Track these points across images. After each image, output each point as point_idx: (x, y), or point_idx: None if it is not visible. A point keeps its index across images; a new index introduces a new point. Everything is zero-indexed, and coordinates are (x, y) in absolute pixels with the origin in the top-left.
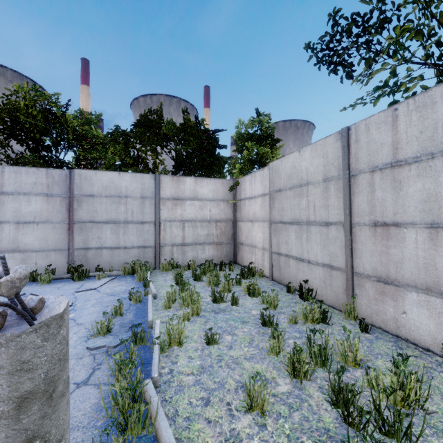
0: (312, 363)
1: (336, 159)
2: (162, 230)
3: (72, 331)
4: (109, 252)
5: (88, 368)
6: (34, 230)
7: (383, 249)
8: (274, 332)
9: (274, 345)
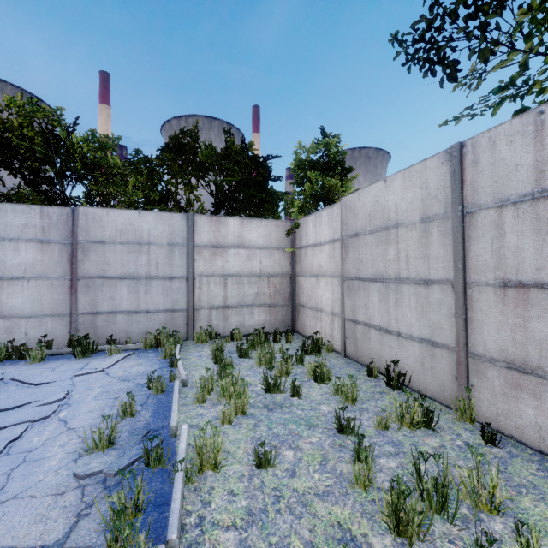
0: (422, 505)
1: (441, 190)
2: (197, 287)
3: (58, 441)
4: (126, 318)
5: (69, 514)
6: (24, 288)
7: (517, 321)
8: (360, 452)
9: (360, 472)
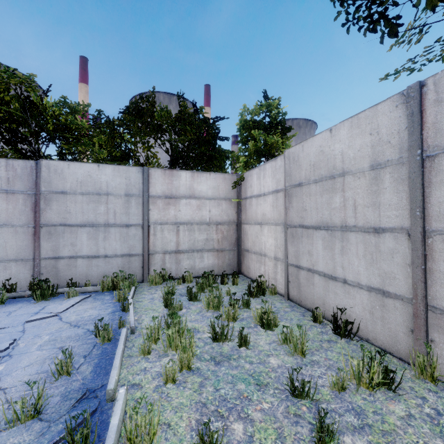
0: None
1: (395, 134)
2: (151, 234)
3: None
4: (86, 262)
5: None
6: None
7: None
8: (328, 443)
9: None
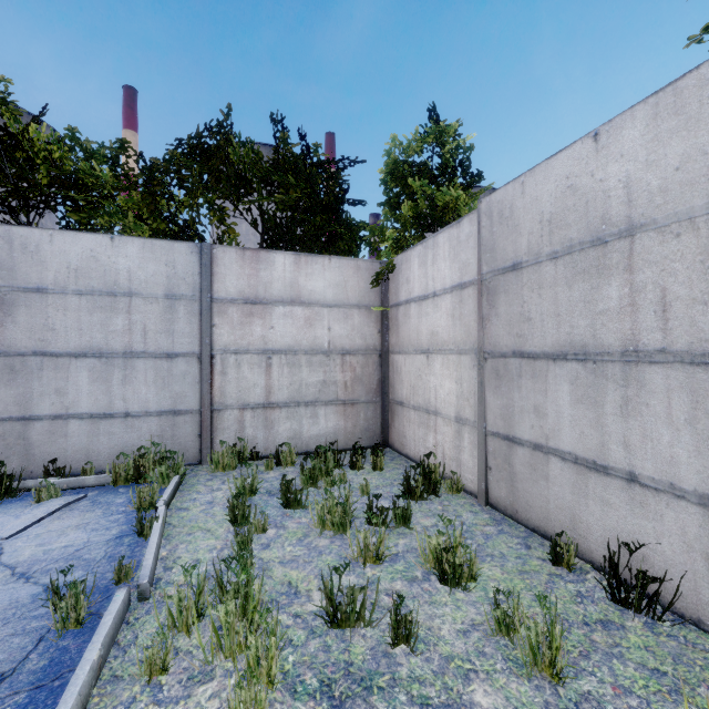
0: None
1: None
2: (217, 372)
3: None
4: (86, 427)
5: None
6: None
7: None
8: None
9: None
